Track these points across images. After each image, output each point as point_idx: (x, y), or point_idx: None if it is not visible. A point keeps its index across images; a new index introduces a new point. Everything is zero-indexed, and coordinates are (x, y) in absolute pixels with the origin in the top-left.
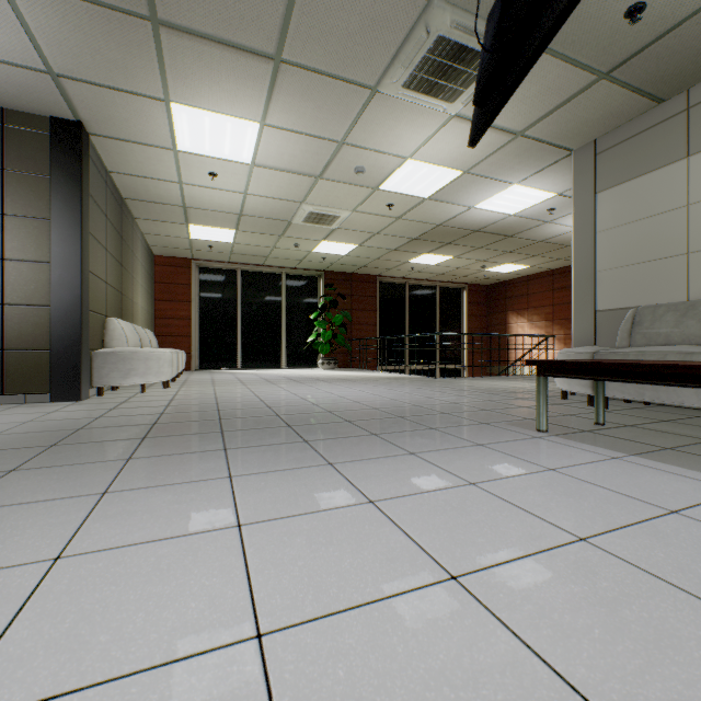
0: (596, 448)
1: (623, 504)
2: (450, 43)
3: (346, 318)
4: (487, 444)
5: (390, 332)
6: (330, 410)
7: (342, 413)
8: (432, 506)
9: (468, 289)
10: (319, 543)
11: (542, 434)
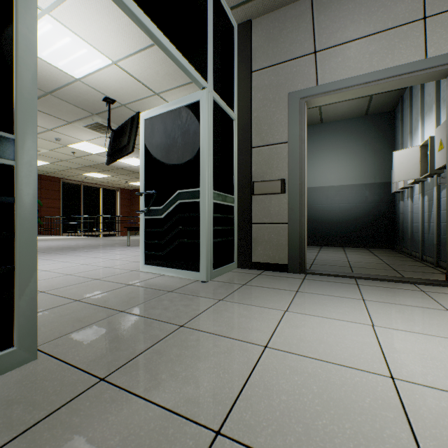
0: (138, 247)
1: (132, 251)
2: (102, 124)
3: (39, 204)
4: (111, 249)
5: (70, 213)
6: (49, 248)
7: (56, 248)
8: (93, 255)
9: (120, 191)
10: (69, 258)
11: (128, 246)
